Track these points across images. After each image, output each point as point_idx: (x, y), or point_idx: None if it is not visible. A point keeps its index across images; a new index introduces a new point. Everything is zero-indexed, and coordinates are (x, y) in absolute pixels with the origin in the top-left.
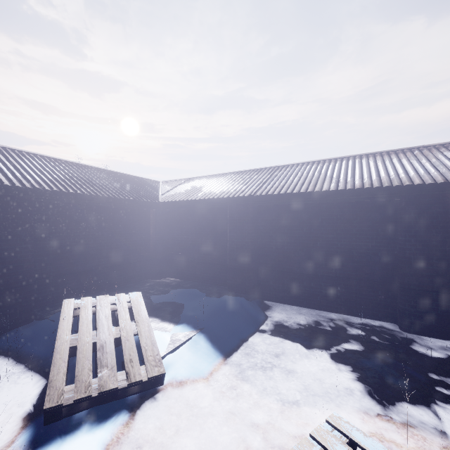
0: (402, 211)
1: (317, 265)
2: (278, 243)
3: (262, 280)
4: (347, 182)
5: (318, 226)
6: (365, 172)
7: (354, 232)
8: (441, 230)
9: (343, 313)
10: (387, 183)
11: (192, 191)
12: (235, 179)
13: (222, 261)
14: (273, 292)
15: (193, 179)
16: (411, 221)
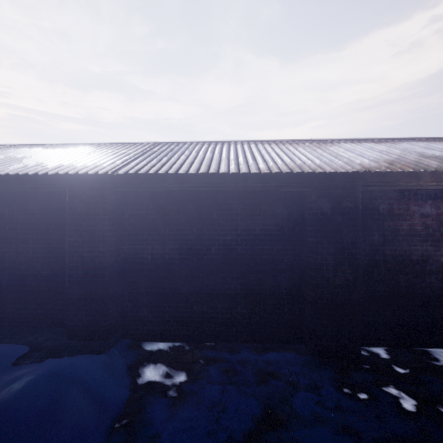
0: (314, 206)
1: (212, 280)
2: (156, 251)
3: (131, 309)
4: (250, 165)
5: (212, 225)
6: (267, 156)
7: (258, 232)
8: (352, 229)
9: (244, 343)
10: (298, 168)
11: (1, 162)
12: (90, 152)
13: (59, 286)
14: (148, 326)
15: (16, 147)
16: (324, 218)
